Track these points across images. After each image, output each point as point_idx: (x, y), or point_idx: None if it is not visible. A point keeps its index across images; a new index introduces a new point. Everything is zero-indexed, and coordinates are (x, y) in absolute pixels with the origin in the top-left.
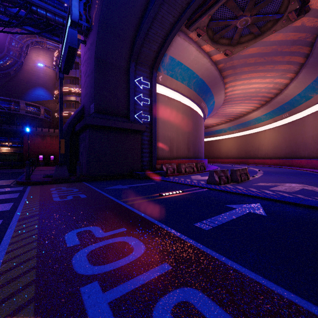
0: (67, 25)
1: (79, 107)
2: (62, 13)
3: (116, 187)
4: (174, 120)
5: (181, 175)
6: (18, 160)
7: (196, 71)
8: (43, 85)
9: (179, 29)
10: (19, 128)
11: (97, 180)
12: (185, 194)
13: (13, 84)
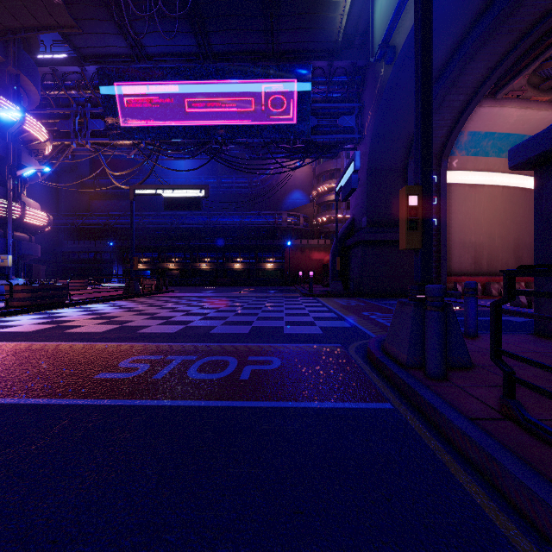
0: (348, 167)
1: (349, 219)
2: (337, 136)
3: (390, 302)
4: (482, 217)
5: (489, 298)
6: (279, 277)
7: (527, 132)
8: (299, 186)
9: (478, 103)
10: (283, 243)
11: (370, 297)
12: (460, 309)
13: (272, 192)
